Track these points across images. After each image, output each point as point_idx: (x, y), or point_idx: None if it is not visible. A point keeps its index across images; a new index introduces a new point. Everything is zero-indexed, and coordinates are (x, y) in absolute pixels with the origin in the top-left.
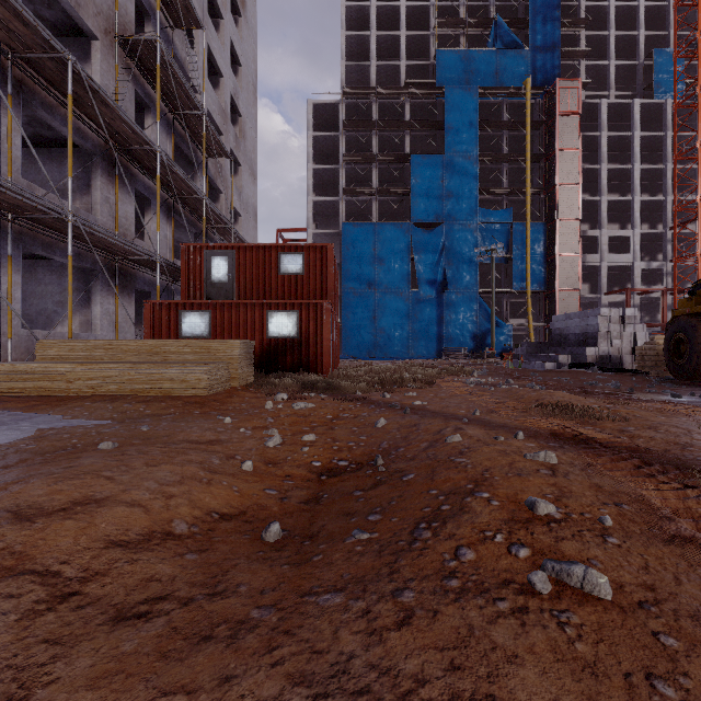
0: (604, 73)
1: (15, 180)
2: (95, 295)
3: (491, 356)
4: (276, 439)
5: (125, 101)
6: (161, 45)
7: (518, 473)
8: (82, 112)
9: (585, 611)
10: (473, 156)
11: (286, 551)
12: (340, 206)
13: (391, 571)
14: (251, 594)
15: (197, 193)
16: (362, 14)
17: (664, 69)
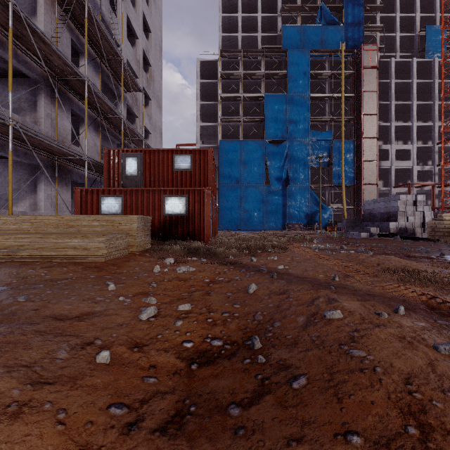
0: (392, 42)
1: None
2: (40, 184)
3: (319, 228)
4: (150, 311)
5: (63, 46)
6: (88, 4)
7: None
8: (27, 48)
9: None
10: (306, 95)
11: None
12: (218, 129)
13: None
14: None
15: (117, 113)
16: (232, 2)
17: (432, 38)
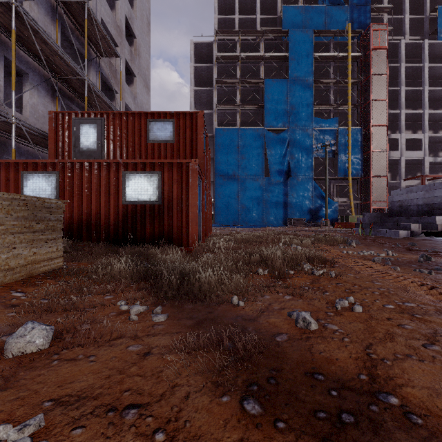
0: (400, 25)
1: None
2: None
3: (325, 224)
4: None
5: None
6: None
7: None
8: None
9: None
10: (310, 79)
11: None
12: (213, 116)
13: None
14: None
15: (77, 71)
16: None
17: None
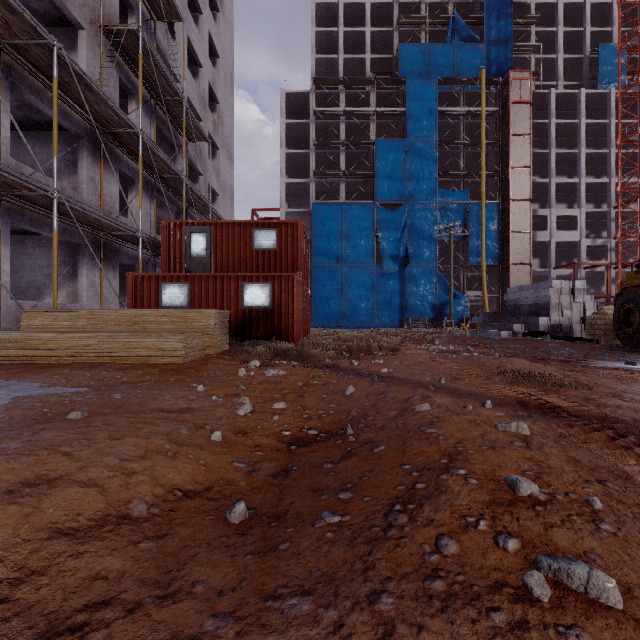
0: (552, 66)
1: (4, 159)
2: (81, 268)
3: (449, 325)
4: (247, 407)
5: (110, 87)
6: (143, 35)
7: (492, 446)
8: (68, 96)
9: (595, 626)
10: (433, 141)
11: (251, 535)
12: (310, 187)
13: (365, 566)
14: (207, 595)
15: (177, 173)
16: (330, 11)
17: (608, 61)
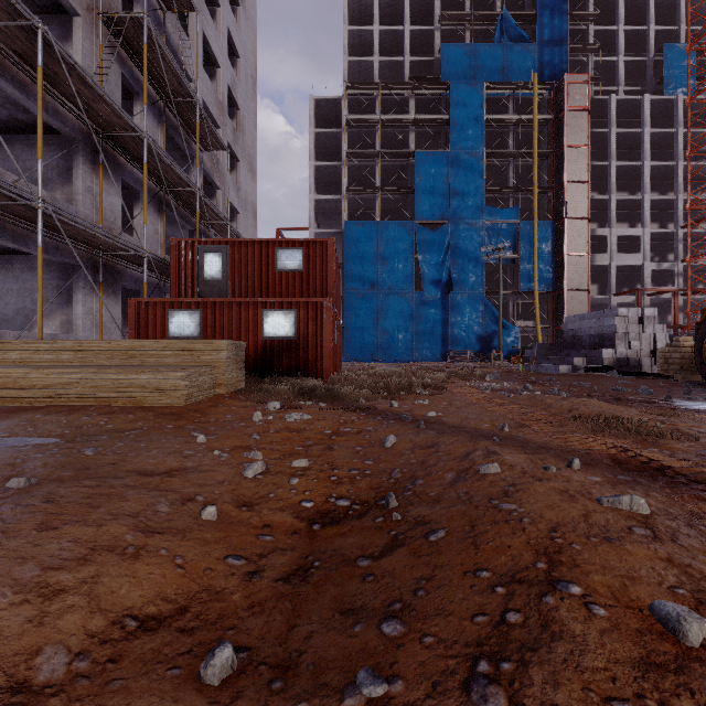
0: (612, 69)
1: None
2: (77, 292)
3: (498, 359)
4: (257, 467)
5: (111, 85)
6: (149, 23)
7: (605, 536)
8: (60, 92)
9: None
10: (479, 153)
11: None
12: (342, 204)
13: None
14: None
15: (190, 185)
16: (364, 8)
17: (675, 64)
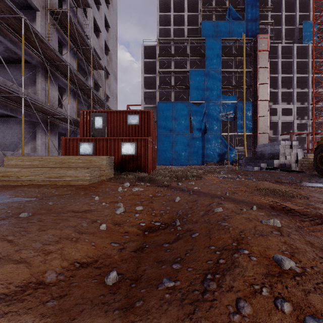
0: (279, 32)
1: None
2: (38, 134)
3: (227, 164)
4: (121, 209)
5: (53, 41)
6: (70, 14)
7: (261, 234)
8: (31, 45)
9: None
10: (219, 70)
11: (119, 294)
12: (156, 94)
13: None
14: None
15: (88, 86)
16: (166, 4)
17: (307, 30)
